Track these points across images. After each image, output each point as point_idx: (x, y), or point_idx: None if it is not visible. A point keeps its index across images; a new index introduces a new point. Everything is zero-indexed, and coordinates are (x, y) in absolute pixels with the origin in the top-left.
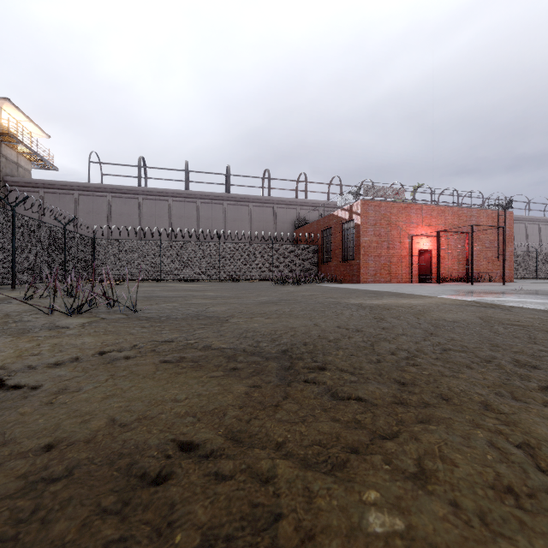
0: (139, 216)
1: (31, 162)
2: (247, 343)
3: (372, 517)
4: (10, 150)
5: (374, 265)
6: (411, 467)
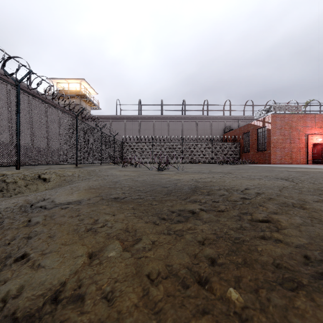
0: (139, 130)
1: (90, 107)
2: (256, 177)
3: None
4: (83, 102)
5: (280, 154)
6: None
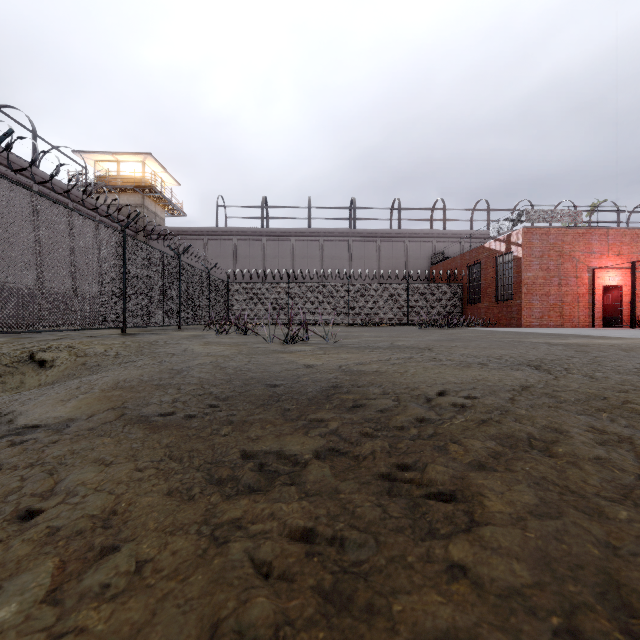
0: (262, 258)
1: (165, 210)
2: (478, 359)
3: None
4: (150, 201)
5: (540, 306)
6: None
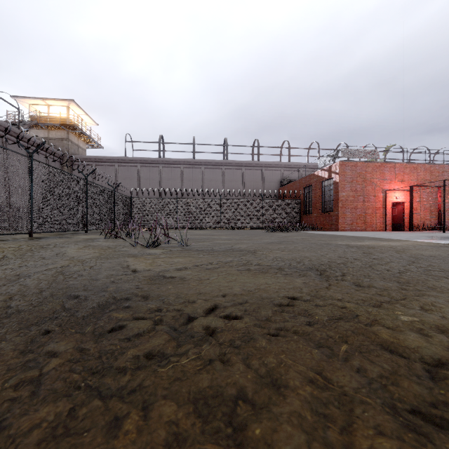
0: (159, 180)
1: (86, 143)
2: (282, 263)
3: (402, 316)
4: (74, 136)
5: (351, 216)
6: (416, 307)
